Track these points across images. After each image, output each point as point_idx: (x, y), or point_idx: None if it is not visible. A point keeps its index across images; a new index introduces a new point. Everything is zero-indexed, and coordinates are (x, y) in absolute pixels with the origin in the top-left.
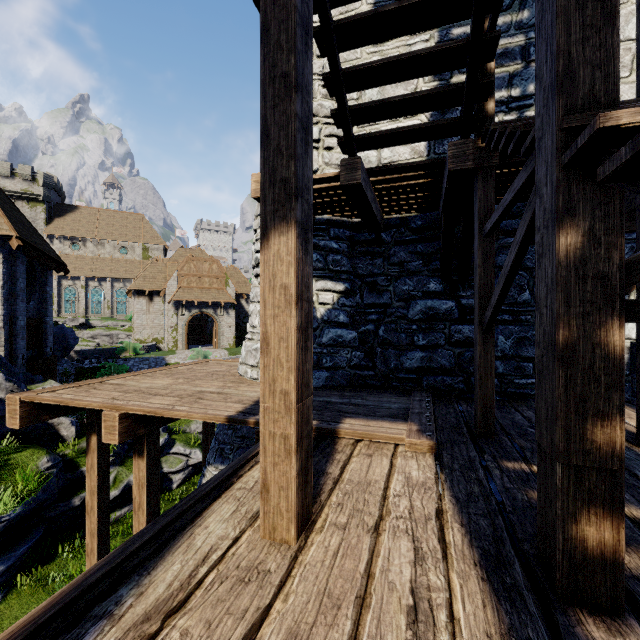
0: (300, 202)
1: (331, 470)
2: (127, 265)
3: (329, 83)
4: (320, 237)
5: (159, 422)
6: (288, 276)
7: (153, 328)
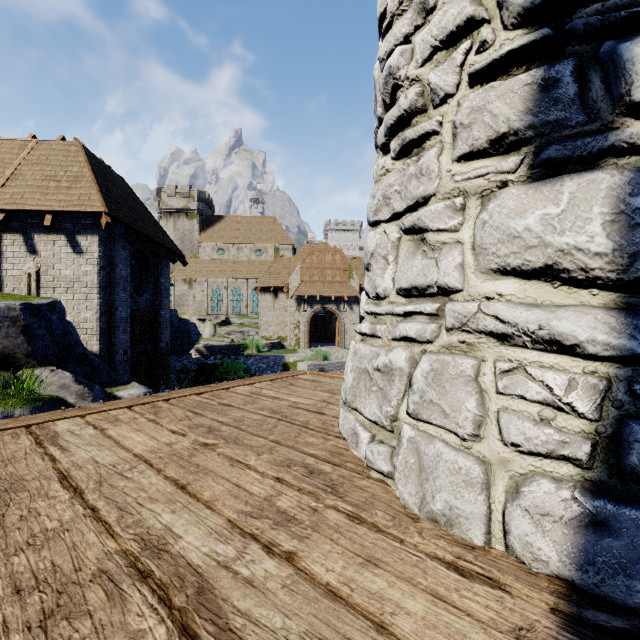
0: None
1: None
2: (261, 266)
3: None
4: None
5: None
6: None
7: (278, 325)
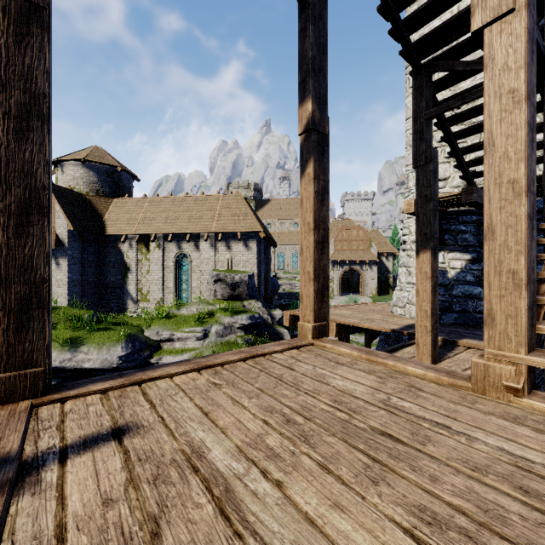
0: (432, 240)
1: (450, 354)
2: (298, 235)
3: (451, 155)
4: (451, 223)
5: (350, 331)
6: (427, 268)
7: None
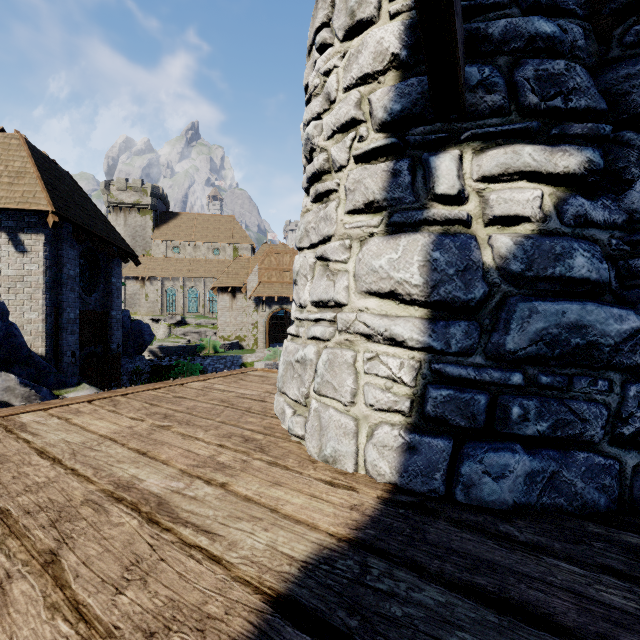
0: None
1: None
2: (219, 265)
3: None
4: (489, 12)
5: None
6: None
7: (236, 325)
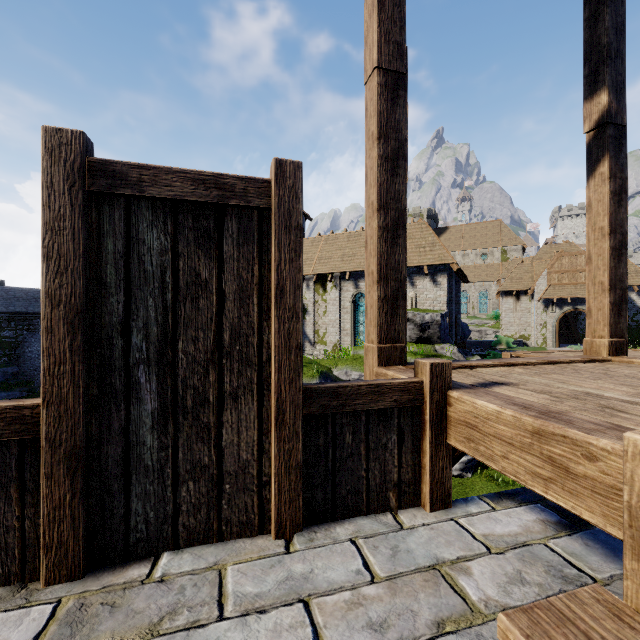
0: None
1: None
2: (487, 269)
3: None
4: None
5: None
6: None
7: (519, 325)
